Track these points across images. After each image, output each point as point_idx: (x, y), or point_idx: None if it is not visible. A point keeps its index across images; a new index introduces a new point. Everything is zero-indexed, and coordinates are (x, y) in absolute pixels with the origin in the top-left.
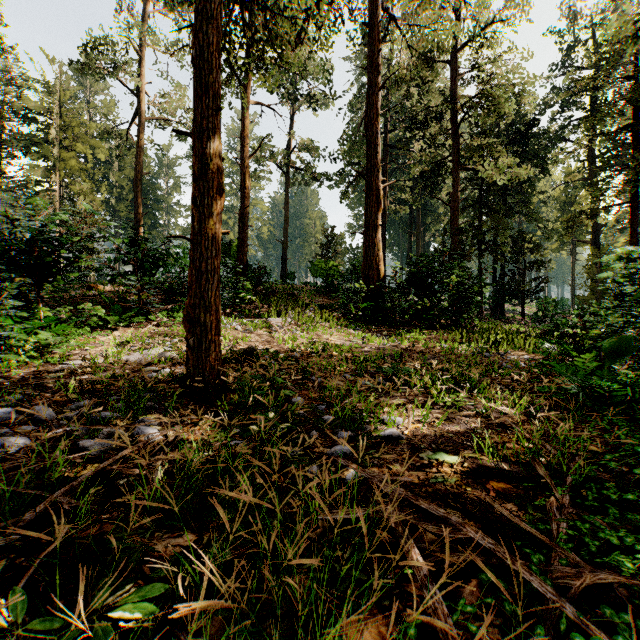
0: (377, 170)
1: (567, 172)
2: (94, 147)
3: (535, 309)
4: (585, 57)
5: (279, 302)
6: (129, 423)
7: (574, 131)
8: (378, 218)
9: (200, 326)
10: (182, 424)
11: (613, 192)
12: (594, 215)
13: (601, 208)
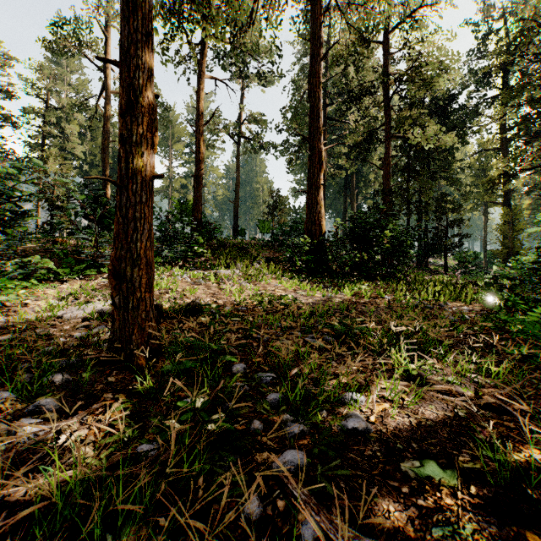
0: (319, 134)
1: (480, 143)
2: (70, 120)
3: (452, 261)
4: (498, 42)
5: (229, 255)
6: (21, 408)
7: (488, 106)
8: (320, 178)
9: (126, 282)
10: (88, 410)
11: (529, 157)
12: (512, 177)
13: (518, 171)
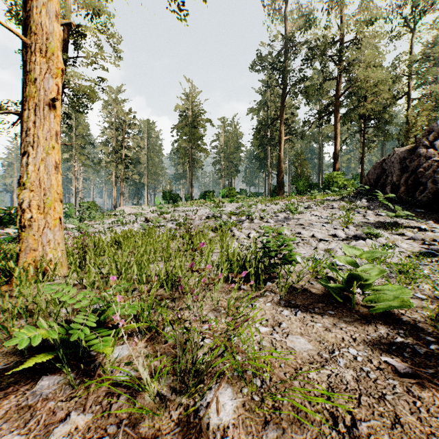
0: None
1: None
2: None
3: None
4: None
5: None
6: None
7: None
8: None
9: None
10: None
11: None
12: None
13: None
